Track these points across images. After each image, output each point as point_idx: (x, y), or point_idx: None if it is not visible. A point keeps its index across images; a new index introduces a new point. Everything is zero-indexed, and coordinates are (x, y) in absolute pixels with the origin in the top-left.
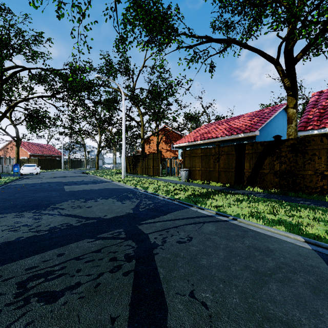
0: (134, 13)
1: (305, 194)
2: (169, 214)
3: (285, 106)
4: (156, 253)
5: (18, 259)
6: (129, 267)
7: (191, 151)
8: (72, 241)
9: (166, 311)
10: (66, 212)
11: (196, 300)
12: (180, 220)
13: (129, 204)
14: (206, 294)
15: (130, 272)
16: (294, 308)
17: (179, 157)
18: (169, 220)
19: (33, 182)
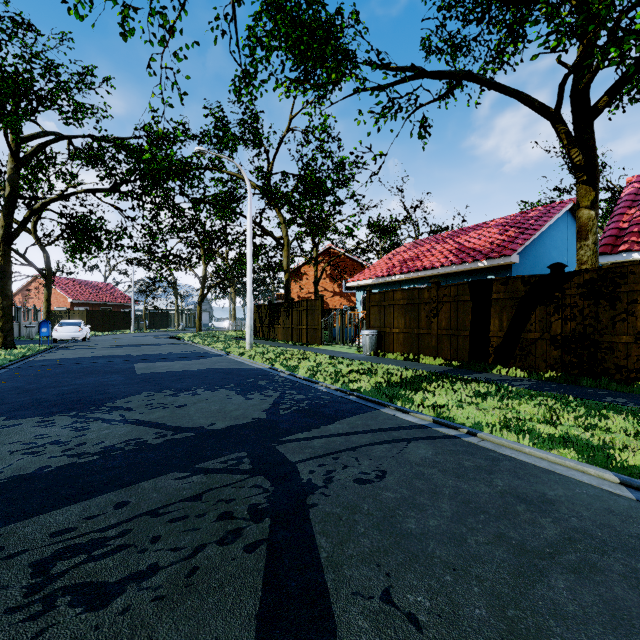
0: (269, 26)
1: (616, 382)
2: (339, 423)
3: (572, 204)
4: (313, 505)
5: (37, 512)
6: (258, 534)
7: (383, 295)
8: (144, 475)
9: (333, 634)
10: (137, 416)
11: (395, 609)
12: (360, 434)
13: (259, 400)
14: (416, 597)
15: (260, 544)
16: (607, 632)
17: (358, 306)
18: (339, 434)
19: (76, 356)
